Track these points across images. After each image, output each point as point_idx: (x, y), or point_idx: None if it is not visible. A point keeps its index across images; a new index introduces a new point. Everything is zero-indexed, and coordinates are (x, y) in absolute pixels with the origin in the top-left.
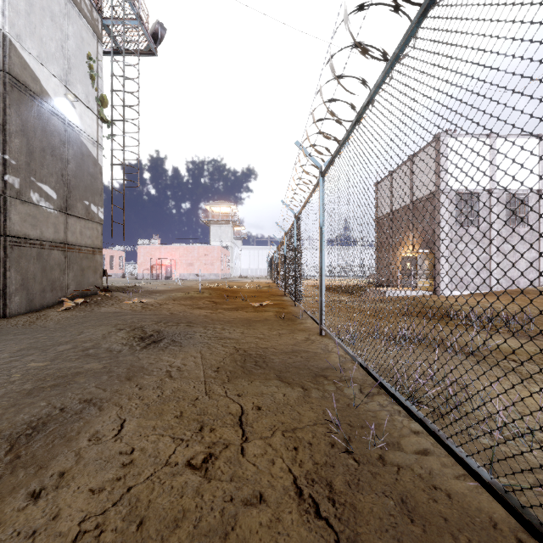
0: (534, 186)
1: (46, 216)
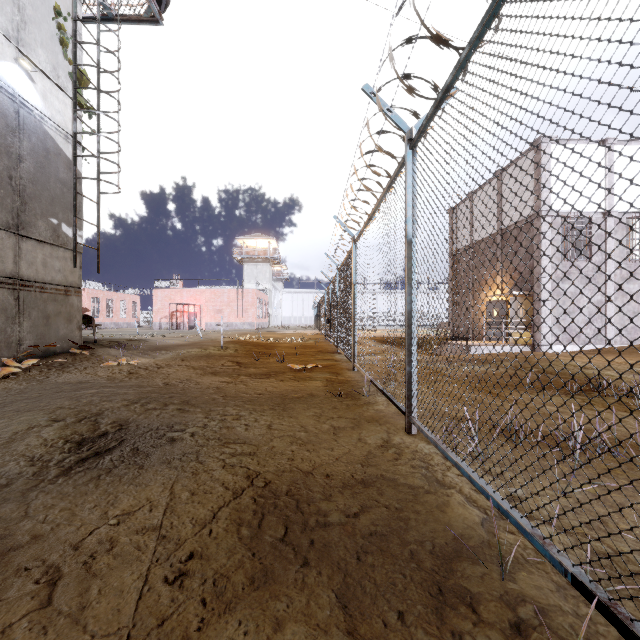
0: None
1: None
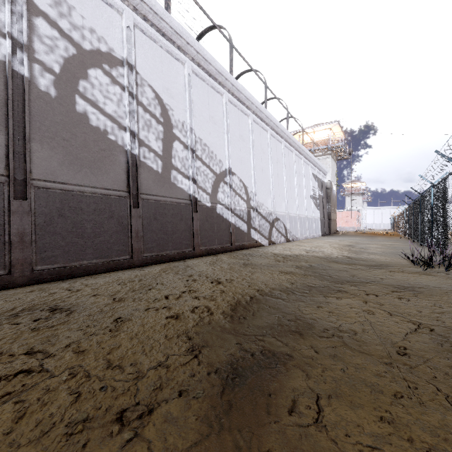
0: None
1: (332, 214)
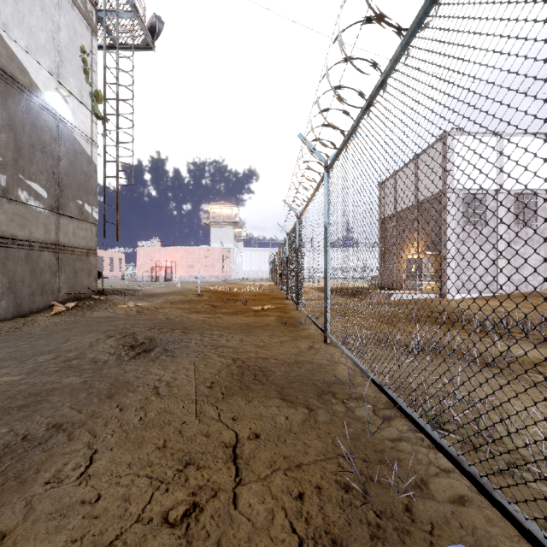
0: (543, 186)
1: (35, 216)
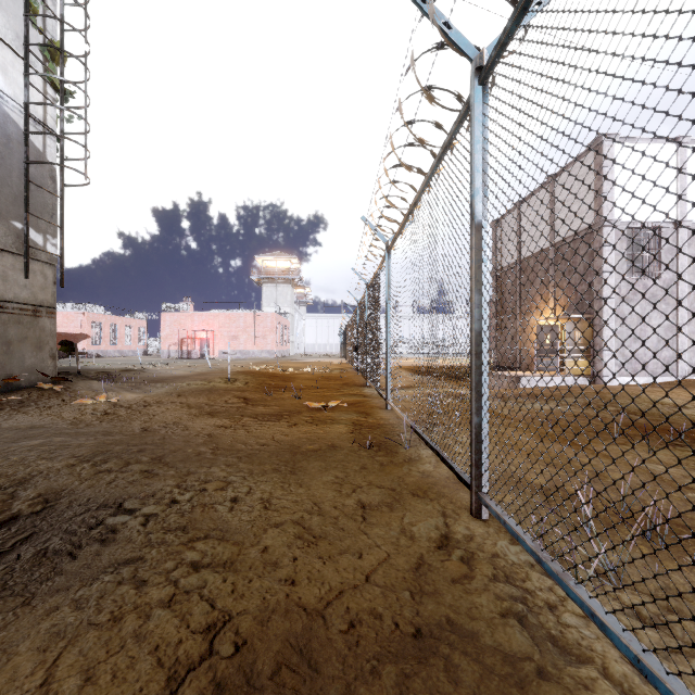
0: None
1: None
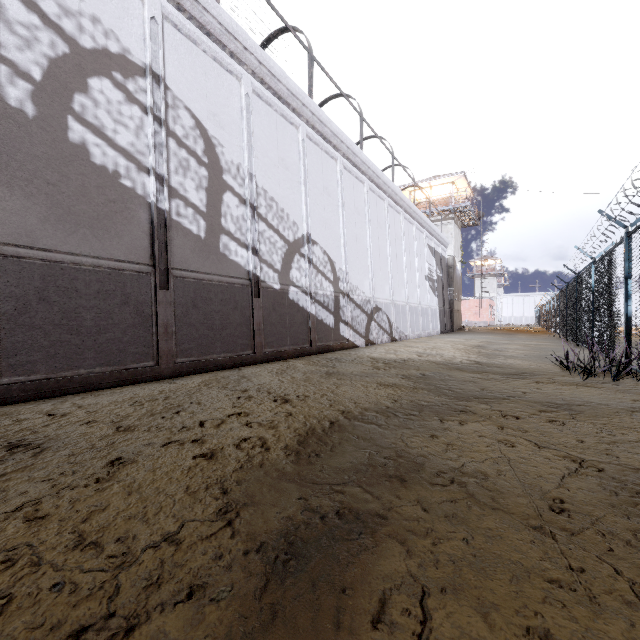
0: None
1: (456, 303)
